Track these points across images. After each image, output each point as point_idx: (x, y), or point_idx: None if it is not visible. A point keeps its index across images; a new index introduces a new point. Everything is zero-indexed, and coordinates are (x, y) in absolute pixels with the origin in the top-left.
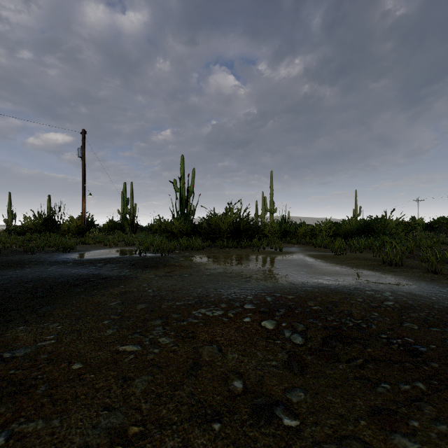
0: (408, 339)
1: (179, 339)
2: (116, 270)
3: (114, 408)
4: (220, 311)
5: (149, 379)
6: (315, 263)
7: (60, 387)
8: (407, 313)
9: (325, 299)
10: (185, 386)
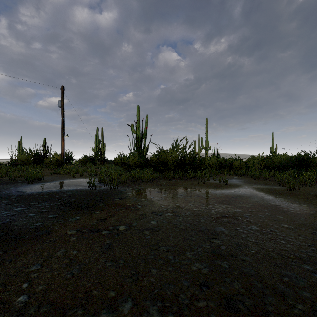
0: None
1: None
2: (38, 215)
3: None
4: None
5: None
6: (279, 203)
7: None
8: None
9: None
10: None
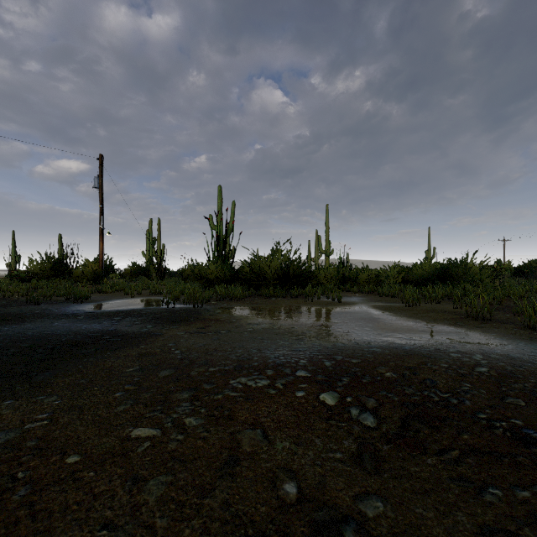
0: (515, 421)
1: (211, 419)
2: (137, 325)
3: (117, 526)
4: (266, 380)
5: (168, 480)
6: (382, 317)
7: (46, 491)
8: (508, 383)
9: (400, 364)
10: (218, 491)
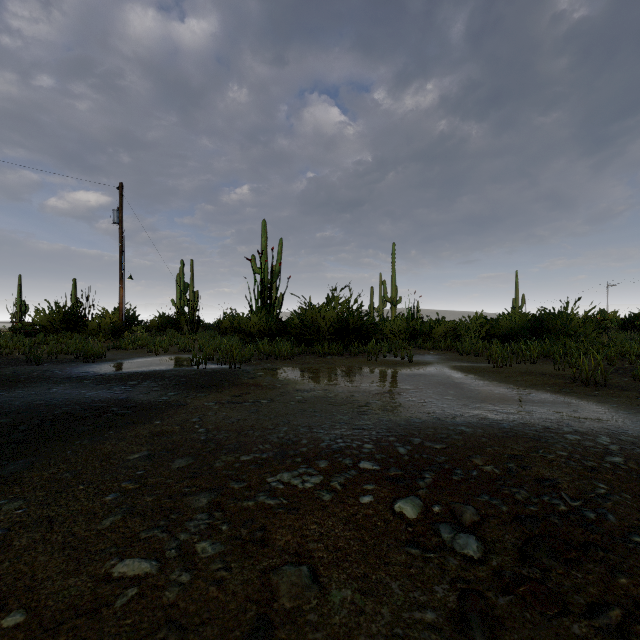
0: None
1: (236, 544)
2: (155, 392)
3: None
4: (317, 476)
5: None
6: (466, 381)
7: None
8: None
9: (501, 452)
10: None
